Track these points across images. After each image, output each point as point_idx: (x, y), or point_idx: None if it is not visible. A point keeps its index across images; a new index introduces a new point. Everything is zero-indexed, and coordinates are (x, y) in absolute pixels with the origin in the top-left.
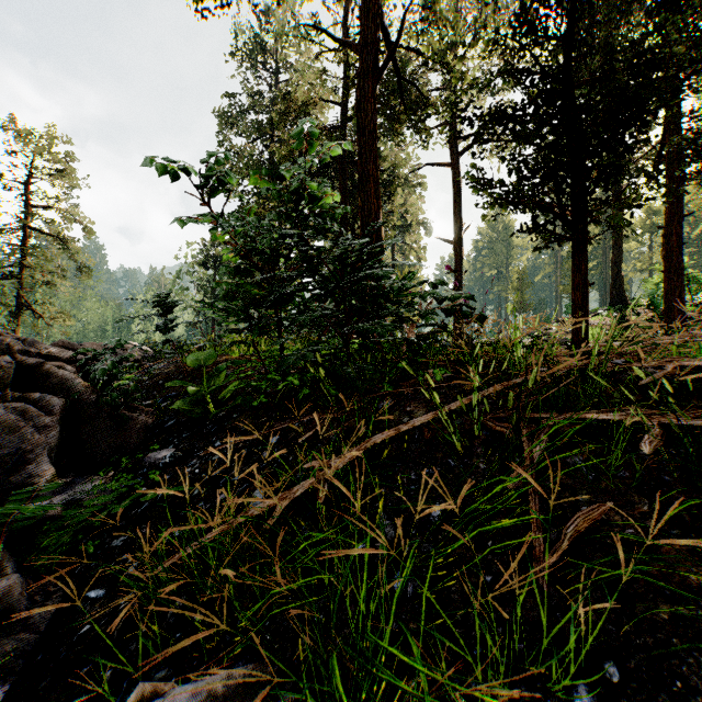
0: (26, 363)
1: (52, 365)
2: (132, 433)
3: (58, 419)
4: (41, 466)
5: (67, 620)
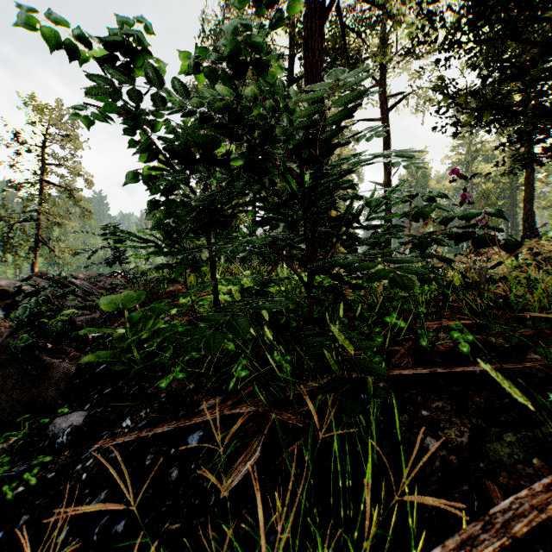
0: None
1: None
2: (50, 384)
3: None
4: None
5: None
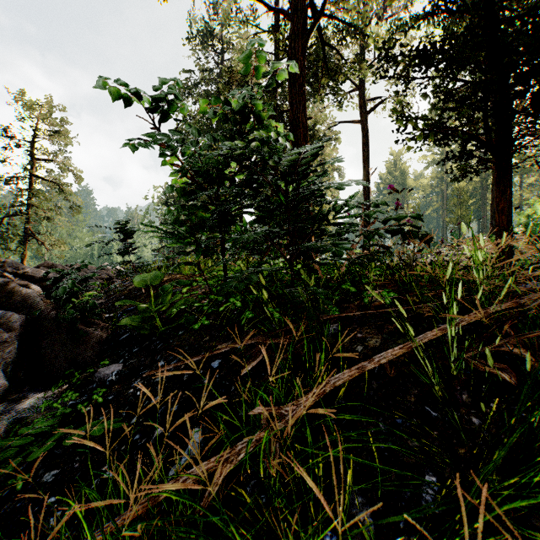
0: None
1: (17, 284)
2: (87, 347)
3: (18, 335)
4: None
5: None
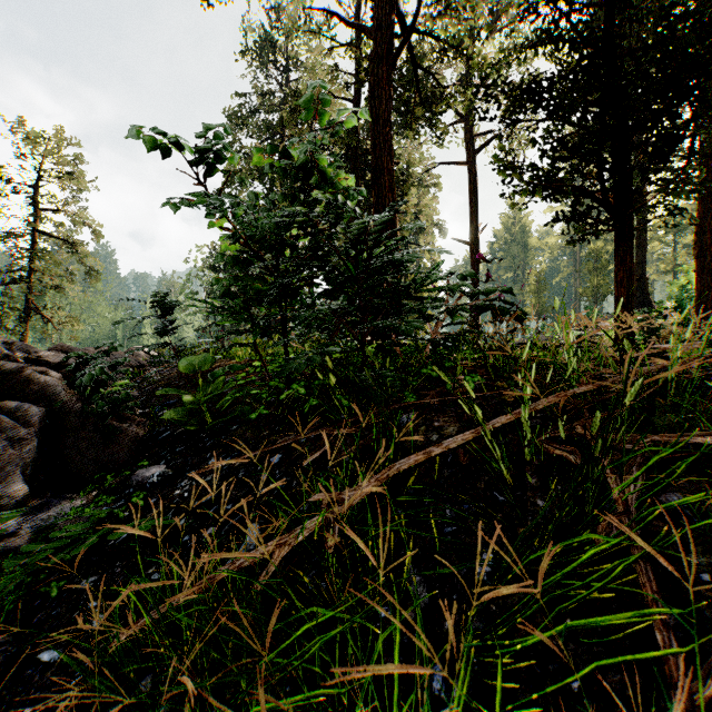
0: (5, 368)
1: (34, 371)
2: (120, 447)
3: (37, 431)
4: (12, 486)
5: (9, 693)
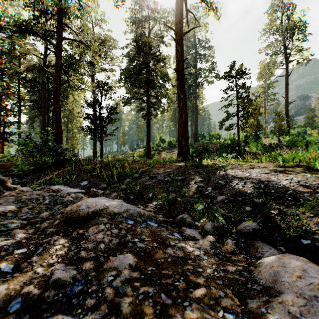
0: None
1: None
2: None
3: None
4: None
5: None
